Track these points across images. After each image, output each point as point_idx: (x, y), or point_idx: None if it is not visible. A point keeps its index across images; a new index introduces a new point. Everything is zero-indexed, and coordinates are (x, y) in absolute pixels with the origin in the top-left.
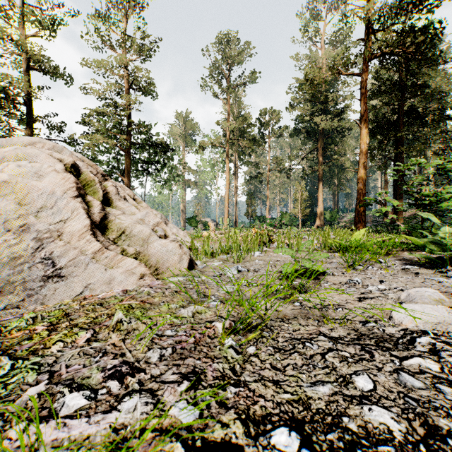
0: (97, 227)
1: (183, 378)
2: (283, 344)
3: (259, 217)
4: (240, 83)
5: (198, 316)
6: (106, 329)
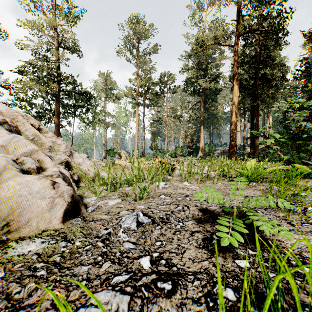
0: None
1: None
2: None
3: (160, 150)
4: (146, 52)
5: None
6: None
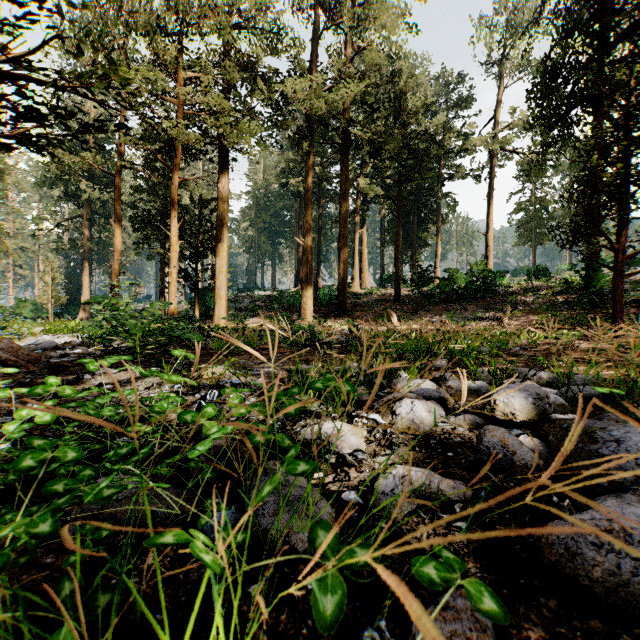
0: None
1: None
2: None
3: None
4: None
5: None
6: None
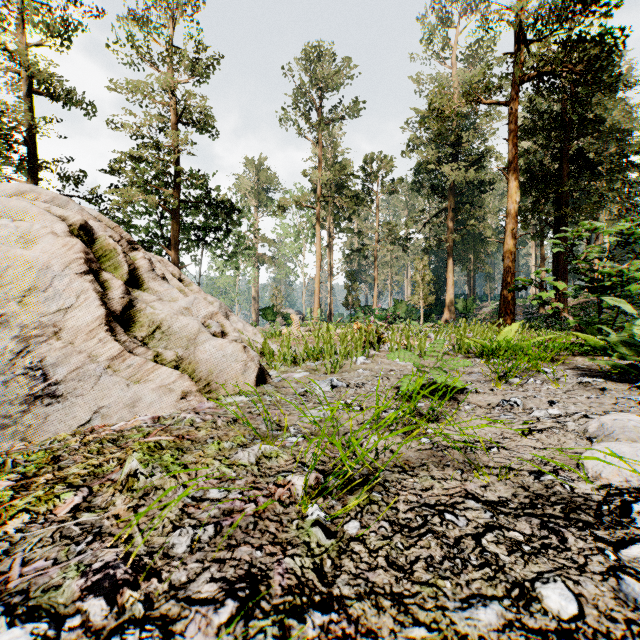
0: (118, 319)
1: (227, 592)
2: (407, 515)
3: (363, 308)
4: (336, 117)
5: (266, 463)
6: (110, 487)
